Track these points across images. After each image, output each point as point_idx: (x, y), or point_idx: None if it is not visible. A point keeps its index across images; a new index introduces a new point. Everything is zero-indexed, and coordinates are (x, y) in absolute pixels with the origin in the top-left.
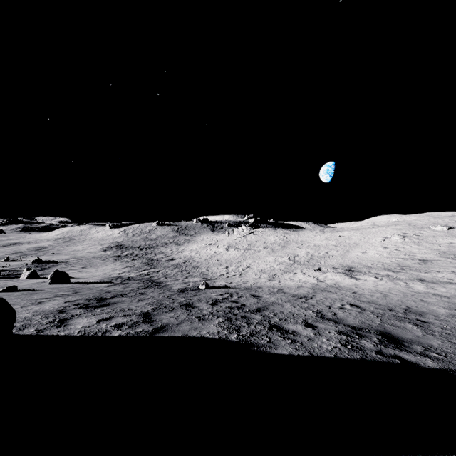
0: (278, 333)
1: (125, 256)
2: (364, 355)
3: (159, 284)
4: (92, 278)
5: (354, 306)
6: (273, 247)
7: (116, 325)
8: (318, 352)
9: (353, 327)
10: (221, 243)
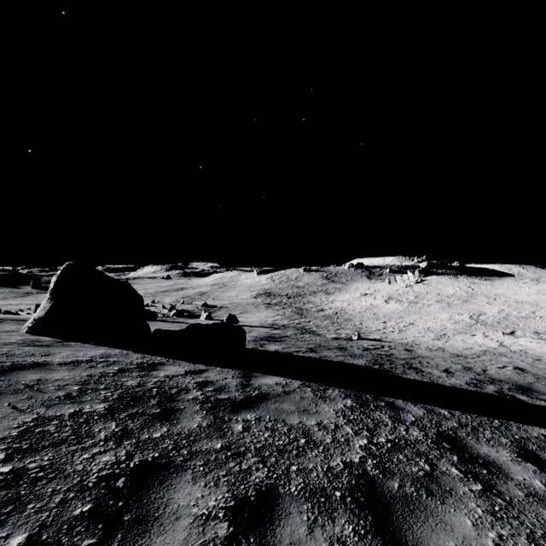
0: (413, 371)
1: (275, 304)
2: (480, 390)
3: (313, 332)
4: (253, 323)
5: (518, 368)
6: (450, 301)
7: (294, 351)
8: (440, 382)
9: (493, 379)
10: (380, 293)
